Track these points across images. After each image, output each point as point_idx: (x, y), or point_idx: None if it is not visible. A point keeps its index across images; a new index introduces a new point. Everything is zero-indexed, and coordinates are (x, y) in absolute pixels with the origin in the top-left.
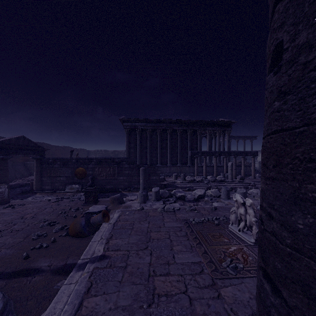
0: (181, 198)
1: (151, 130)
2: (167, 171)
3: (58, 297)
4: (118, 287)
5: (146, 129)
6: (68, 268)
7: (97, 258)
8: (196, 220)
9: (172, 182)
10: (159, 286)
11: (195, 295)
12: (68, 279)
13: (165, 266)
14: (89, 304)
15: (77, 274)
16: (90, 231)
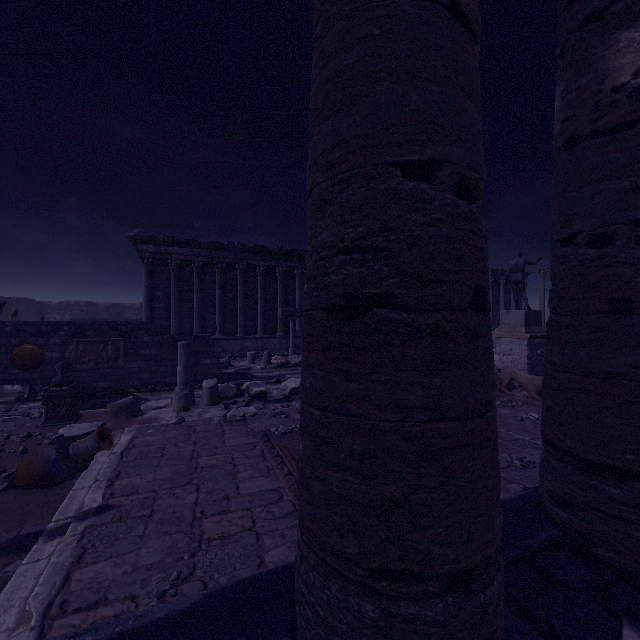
0: (260, 397)
1: (203, 263)
2: (237, 347)
3: (14, 585)
4: (137, 543)
5: (192, 260)
6: (26, 541)
7: (90, 512)
8: (282, 429)
9: (245, 368)
10: (211, 529)
11: (266, 528)
12: (30, 556)
13: (222, 502)
14: (84, 576)
15: (49, 545)
16: (69, 472)
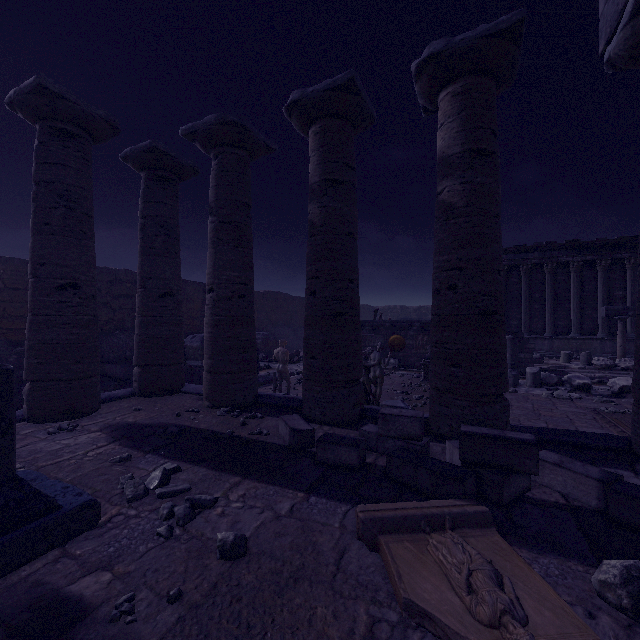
0: (582, 389)
1: (507, 267)
2: (544, 346)
3: None
4: None
5: None
6: None
7: None
8: (612, 409)
9: (559, 366)
10: None
11: None
12: None
13: None
14: None
15: None
16: None
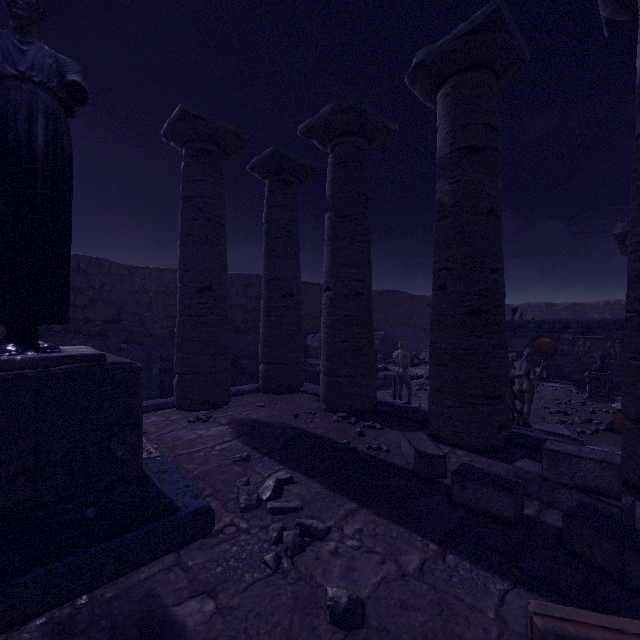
0: None
1: None
2: None
3: None
4: None
5: None
6: None
7: None
8: None
9: None
10: None
11: None
12: None
13: None
14: None
15: None
16: None
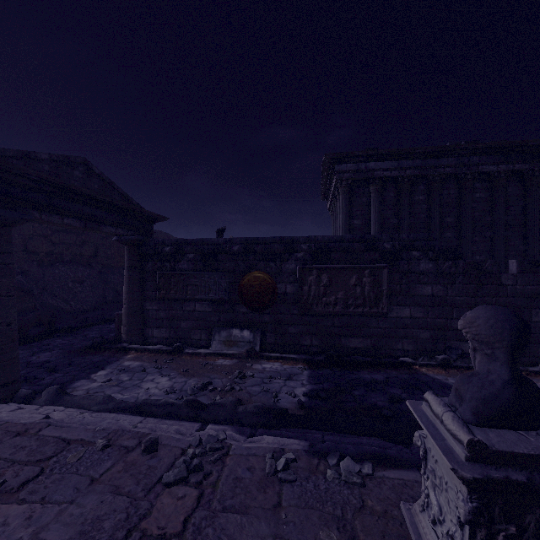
0: None
1: (411, 179)
2: None
3: None
4: None
5: (398, 176)
6: None
7: None
8: None
9: None
10: None
11: None
12: None
13: None
14: None
15: None
16: None
